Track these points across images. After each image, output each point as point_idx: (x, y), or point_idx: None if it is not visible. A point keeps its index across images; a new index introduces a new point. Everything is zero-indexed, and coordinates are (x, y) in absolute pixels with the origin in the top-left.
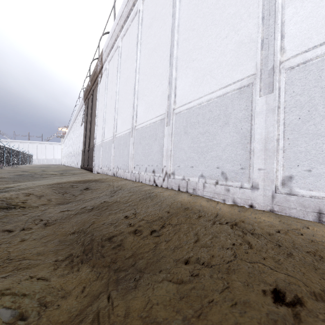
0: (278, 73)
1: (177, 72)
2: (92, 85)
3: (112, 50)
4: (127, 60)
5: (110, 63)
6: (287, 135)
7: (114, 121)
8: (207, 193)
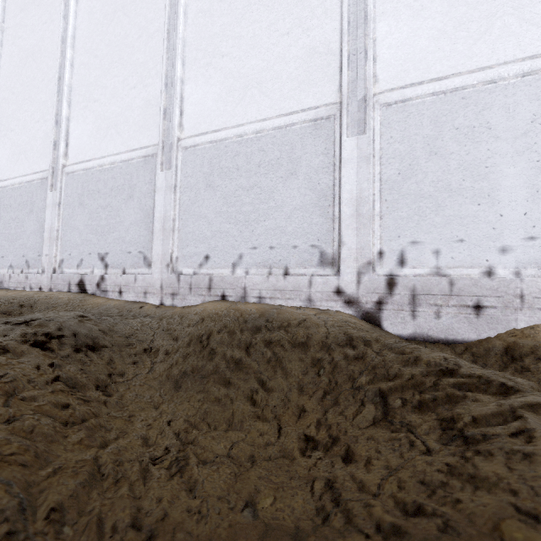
0: (60, 175)
1: None
2: None
3: None
4: None
5: None
6: (63, 227)
7: None
8: (12, 284)
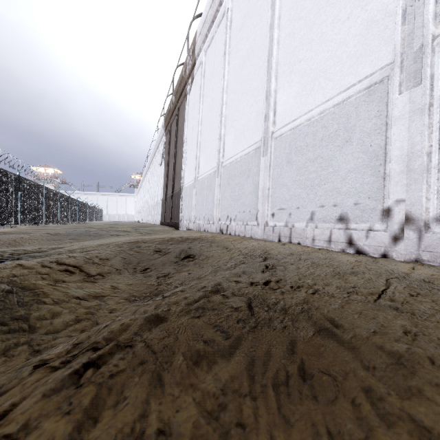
0: None
1: None
2: (176, 101)
3: (214, 26)
4: (246, 22)
5: (208, 51)
6: None
7: (219, 139)
8: None
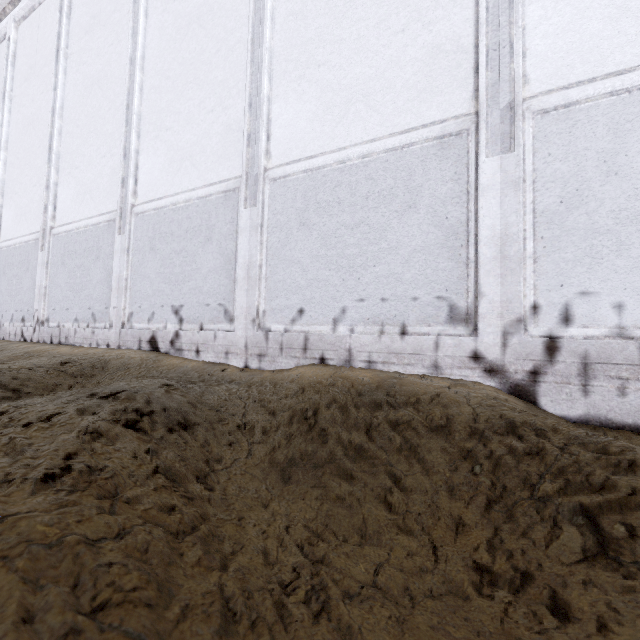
0: (128, 216)
1: (60, 176)
2: None
3: None
4: None
5: None
6: (132, 275)
7: None
8: (78, 340)
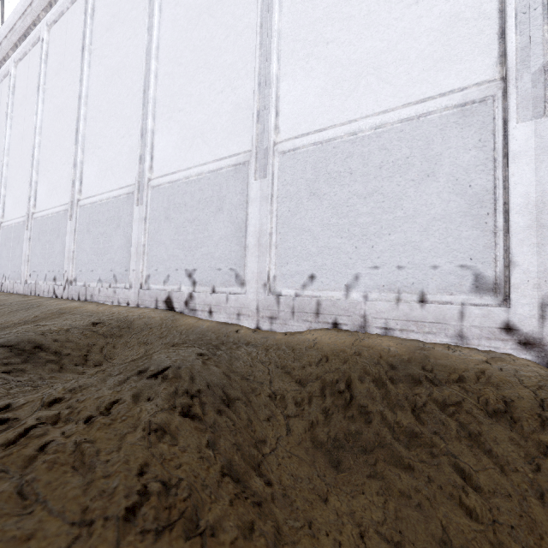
0: (145, 189)
1: (85, 155)
2: None
3: None
4: (25, 104)
5: None
6: (149, 242)
7: None
8: (101, 298)
